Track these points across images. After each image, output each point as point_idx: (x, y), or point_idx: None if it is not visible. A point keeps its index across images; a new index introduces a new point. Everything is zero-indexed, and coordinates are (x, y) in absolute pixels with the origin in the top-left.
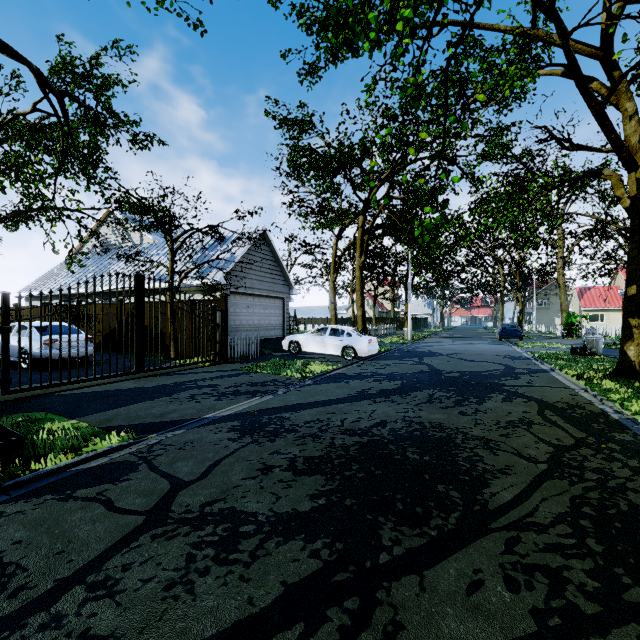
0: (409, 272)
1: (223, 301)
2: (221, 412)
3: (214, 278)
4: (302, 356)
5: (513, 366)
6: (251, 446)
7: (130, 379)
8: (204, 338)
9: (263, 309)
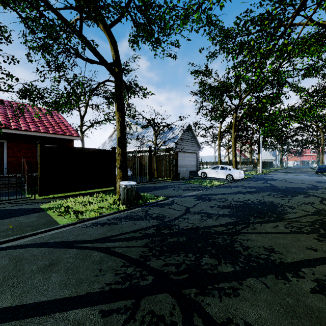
0: (260, 138)
1: (176, 155)
2: (186, 194)
3: (170, 145)
4: (207, 178)
5: (318, 185)
6: (203, 202)
7: (148, 184)
8: (168, 170)
9: (188, 158)
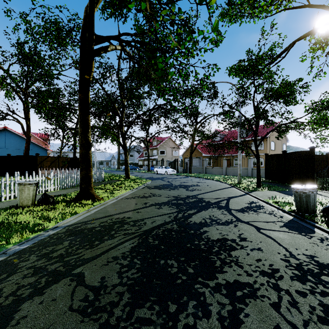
0: None
1: None
2: None
3: None
4: None
5: None
6: (284, 251)
7: None
8: None
9: None
